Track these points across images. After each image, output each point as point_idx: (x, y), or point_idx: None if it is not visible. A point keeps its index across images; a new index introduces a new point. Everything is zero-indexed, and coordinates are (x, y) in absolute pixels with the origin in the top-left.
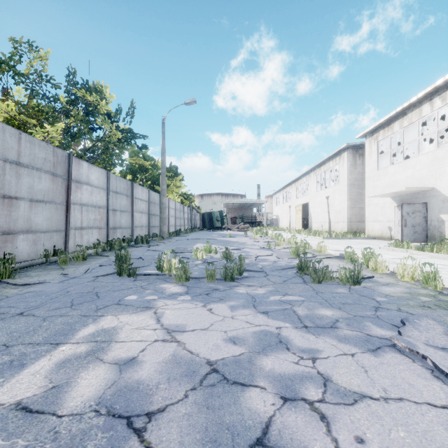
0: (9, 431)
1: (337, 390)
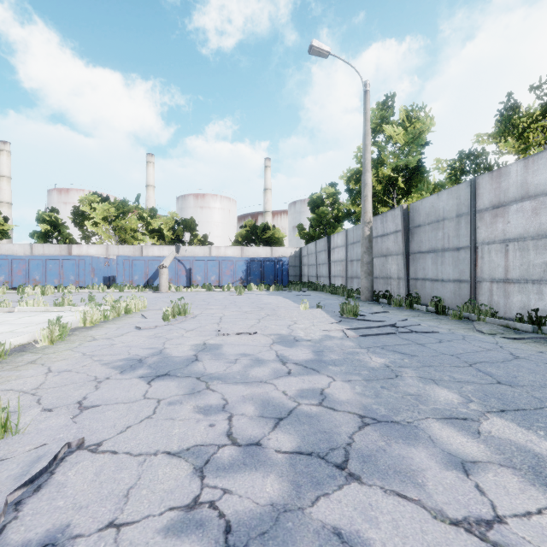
0: (442, 409)
1: (199, 456)
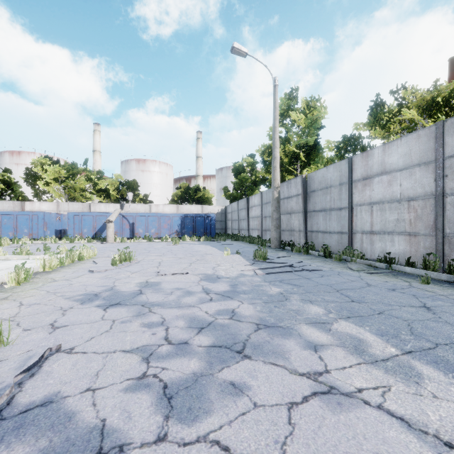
0: (311, 318)
1: (145, 351)
